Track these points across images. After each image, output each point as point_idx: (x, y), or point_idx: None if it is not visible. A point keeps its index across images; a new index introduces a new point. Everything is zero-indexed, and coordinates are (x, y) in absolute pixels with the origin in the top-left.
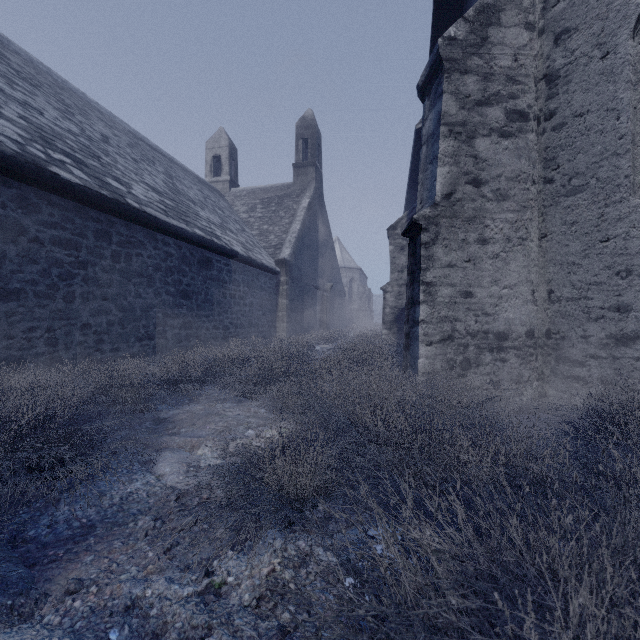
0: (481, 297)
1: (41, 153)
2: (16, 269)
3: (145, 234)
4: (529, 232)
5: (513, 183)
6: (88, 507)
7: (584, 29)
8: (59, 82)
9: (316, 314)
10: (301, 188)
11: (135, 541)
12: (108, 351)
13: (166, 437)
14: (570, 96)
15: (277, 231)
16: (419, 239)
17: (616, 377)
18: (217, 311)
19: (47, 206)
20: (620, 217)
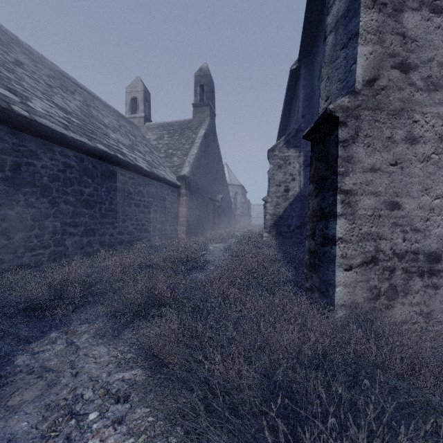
0: (410, 209)
1: None
2: None
3: (38, 144)
4: None
5: None
6: None
7: None
8: None
9: (210, 219)
10: (199, 123)
11: None
12: None
13: None
14: None
15: (179, 154)
16: (334, 136)
17: None
18: (122, 218)
19: None
20: None
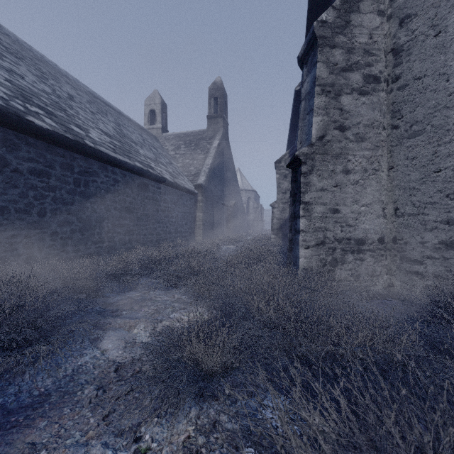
0: (345, 213)
1: (21, 106)
2: (1, 192)
3: (99, 166)
4: (380, 165)
5: (369, 129)
6: (46, 378)
7: (422, 14)
8: (38, 56)
9: (223, 223)
10: (213, 133)
11: (81, 408)
12: (71, 252)
13: (111, 319)
14: (411, 64)
15: (195, 164)
16: (299, 170)
17: (446, 273)
18: (152, 222)
19: (25, 145)
20: (449, 154)
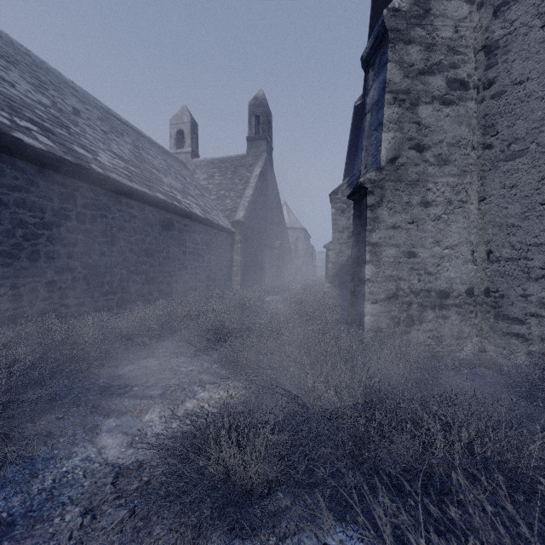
0: (424, 257)
1: (6, 120)
2: None
3: (109, 197)
4: (469, 195)
5: (454, 148)
6: (13, 495)
7: None
8: (37, 62)
9: (267, 268)
10: (254, 159)
11: None
12: (73, 306)
13: (116, 399)
14: (509, 65)
15: (232, 196)
16: (365, 202)
17: None
18: (178, 267)
19: (11, 170)
20: None
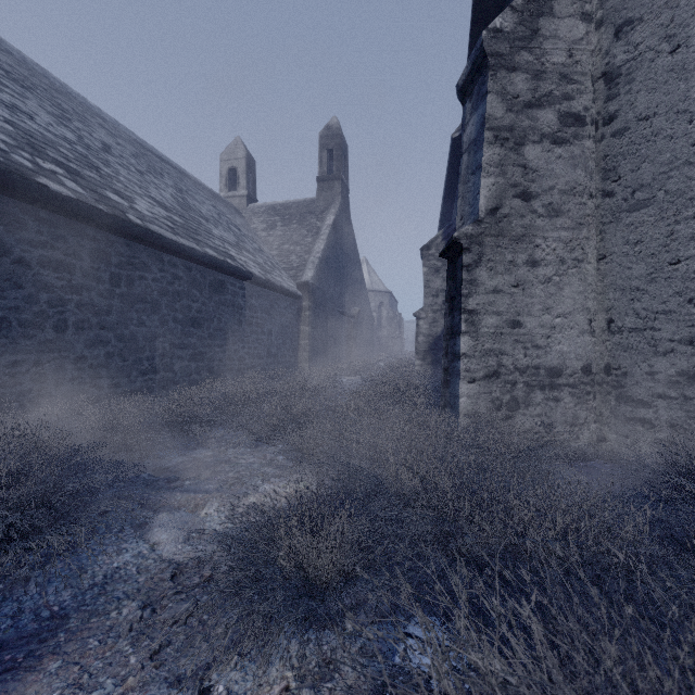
0: (531, 327)
1: (28, 162)
2: None
3: (149, 254)
4: (586, 253)
5: (567, 197)
6: (63, 589)
7: (650, 19)
8: (56, 85)
9: (342, 342)
10: (325, 204)
11: (115, 639)
12: (106, 387)
13: (166, 493)
14: (633, 97)
15: (299, 251)
16: (460, 261)
17: (688, 420)
18: (231, 340)
19: (34, 222)
20: (693, 236)
